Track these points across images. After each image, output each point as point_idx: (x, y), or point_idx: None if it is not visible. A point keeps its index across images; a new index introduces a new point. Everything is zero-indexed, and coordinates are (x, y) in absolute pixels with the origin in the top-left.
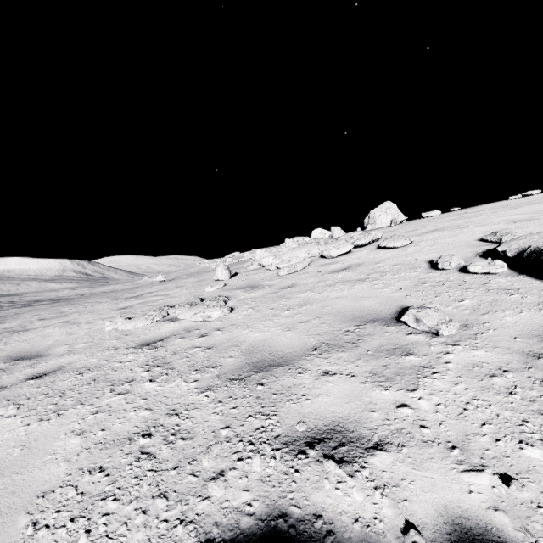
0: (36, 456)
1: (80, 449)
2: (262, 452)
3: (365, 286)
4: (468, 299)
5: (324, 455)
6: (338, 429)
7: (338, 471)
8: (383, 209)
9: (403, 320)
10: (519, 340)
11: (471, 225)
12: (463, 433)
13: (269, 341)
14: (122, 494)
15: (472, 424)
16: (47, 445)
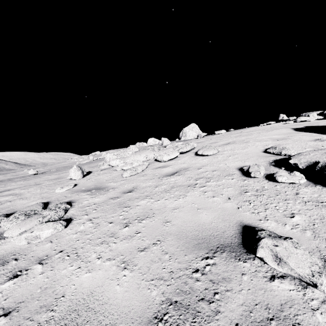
0: None
1: None
2: None
3: (197, 193)
4: (296, 213)
5: None
6: None
7: None
8: (191, 127)
9: (259, 256)
10: None
11: (251, 140)
12: None
13: (97, 296)
14: None
15: None
16: None
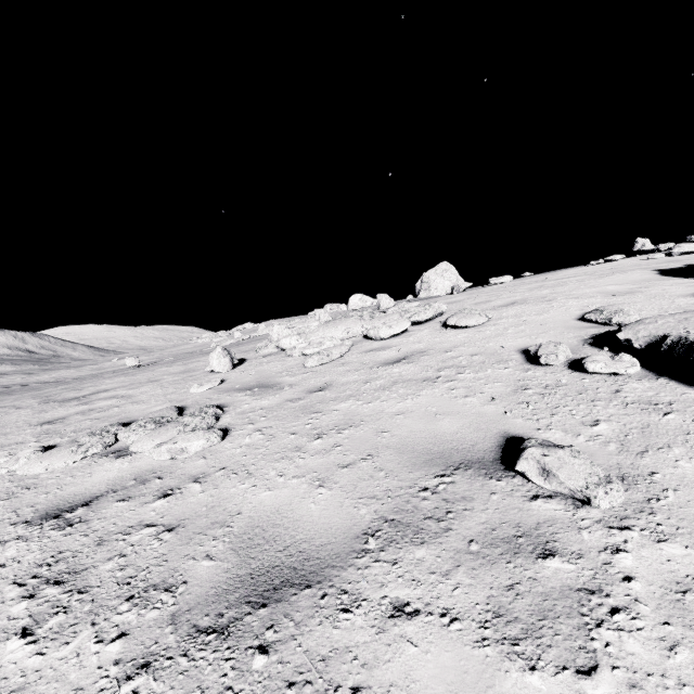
0: None
1: None
2: None
3: (437, 391)
4: (603, 420)
5: None
6: None
7: None
8: (440, 271)
9: (520, 470)
10: None
11: (559, 297)
12: None
13: (285, 513)
14: None
15: None
16: None
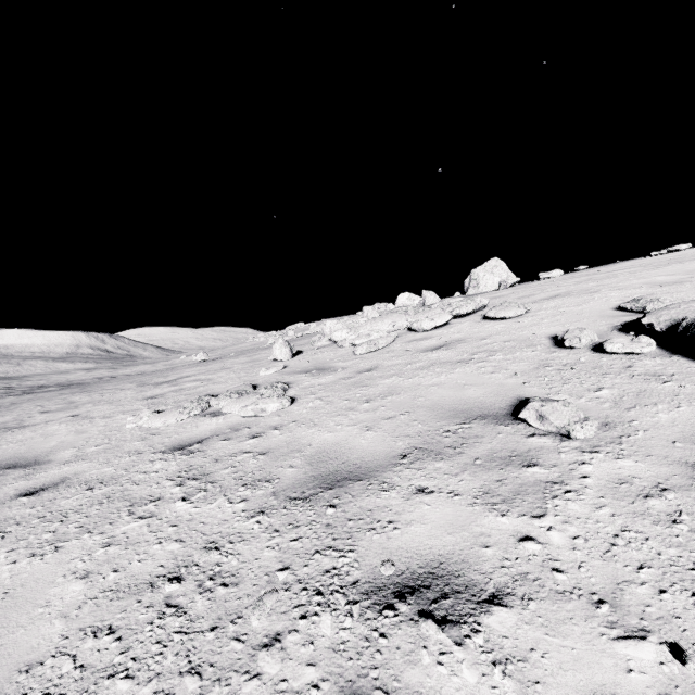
0: (21, 610)
1: (82, 599)
2: (334, 606)
3: (468, 369)
4: (607, 387)
5: (420, 611)
6: (438, 573)
7: (440, 636)
8: (489, 268)
9: (522, 417)
10: (680, 446)
11: (604, 289)
12: (613, 581)
13: (343, 445)
14: (138, 668)
15: (624, 567)
16: (37, 592)
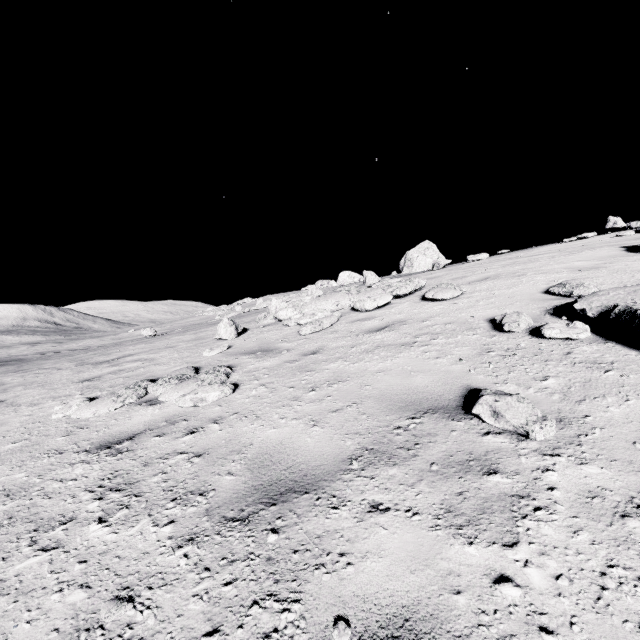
0: None
1: None
2: None
3: (413, 354)
4: (552, 376)
5: None
6: (404, 637)
7: None
8: (422, 249)
9: (475, 412)
10: None
11: (529, 272)
12: None
13: (287, 444)
14: None
15: (623, 624)
16: None
